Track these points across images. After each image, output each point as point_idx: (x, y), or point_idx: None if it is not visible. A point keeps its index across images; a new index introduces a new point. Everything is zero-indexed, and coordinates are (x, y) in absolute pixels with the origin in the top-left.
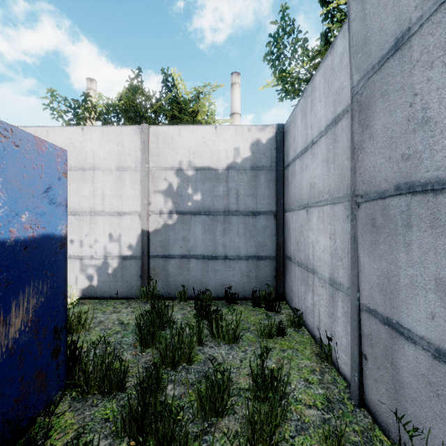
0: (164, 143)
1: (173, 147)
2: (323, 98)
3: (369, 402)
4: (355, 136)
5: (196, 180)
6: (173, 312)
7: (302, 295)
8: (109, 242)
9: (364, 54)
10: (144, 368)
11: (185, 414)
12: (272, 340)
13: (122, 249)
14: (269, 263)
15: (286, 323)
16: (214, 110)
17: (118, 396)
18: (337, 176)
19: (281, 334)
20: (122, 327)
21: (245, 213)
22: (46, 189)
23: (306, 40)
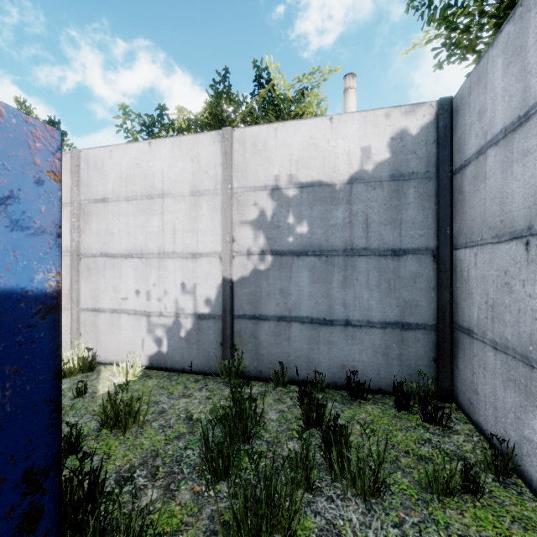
0: (254, 152)
1: (266, 156)
2: None
3: None
4: None
5: (301, 203)
6: (265, 406)
7: (507, 408)
8: (181, 294)
9: None
10: None
11: None
12: (454, 502)
13: (197, 304)
14: (423, 336)
15: (470, 456)
16: (326, 109)
17: None
18: None
19: (470, 490)
20: (188, 425)
21: (380, 252)
22: (0, 198)
23: None
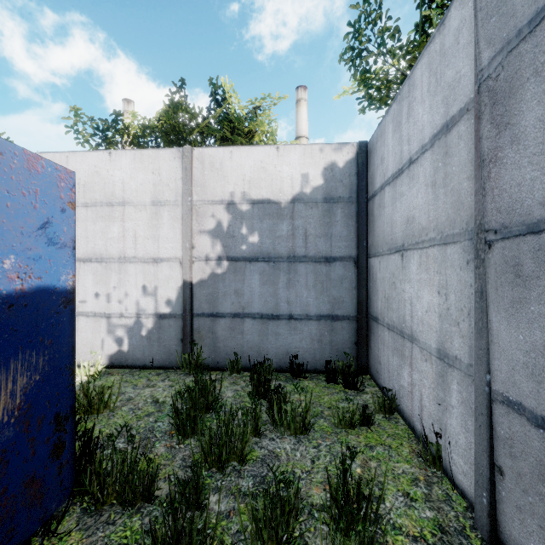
0: (212, 170)
1: (222, 174)
2: (428, 98)
3: (507, 539)
4: (484, 142)
5: (253, 217)
6: (223, 388)
7: (394, 369)
8: (142, 296)
9: (501, 15)
10: (176, 477)
11: (234, 542)
12: (355, 431)
13: (158, 305)
14: (347, 325)
15: (372, 406)
16: (276, 129)
17: (143, 510)
18: (450, 205)
19: (366, 423)
20: (156, 407)
21: (316, 259)
22: (42, 224)
23: (397, 30)
